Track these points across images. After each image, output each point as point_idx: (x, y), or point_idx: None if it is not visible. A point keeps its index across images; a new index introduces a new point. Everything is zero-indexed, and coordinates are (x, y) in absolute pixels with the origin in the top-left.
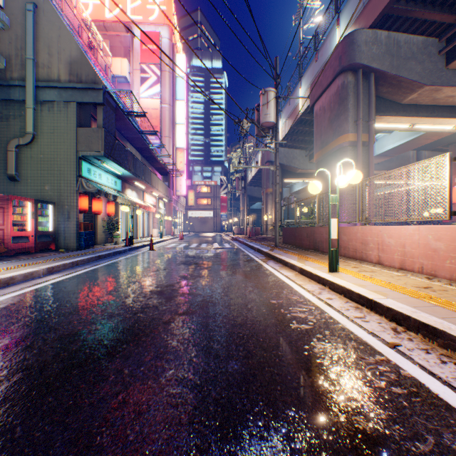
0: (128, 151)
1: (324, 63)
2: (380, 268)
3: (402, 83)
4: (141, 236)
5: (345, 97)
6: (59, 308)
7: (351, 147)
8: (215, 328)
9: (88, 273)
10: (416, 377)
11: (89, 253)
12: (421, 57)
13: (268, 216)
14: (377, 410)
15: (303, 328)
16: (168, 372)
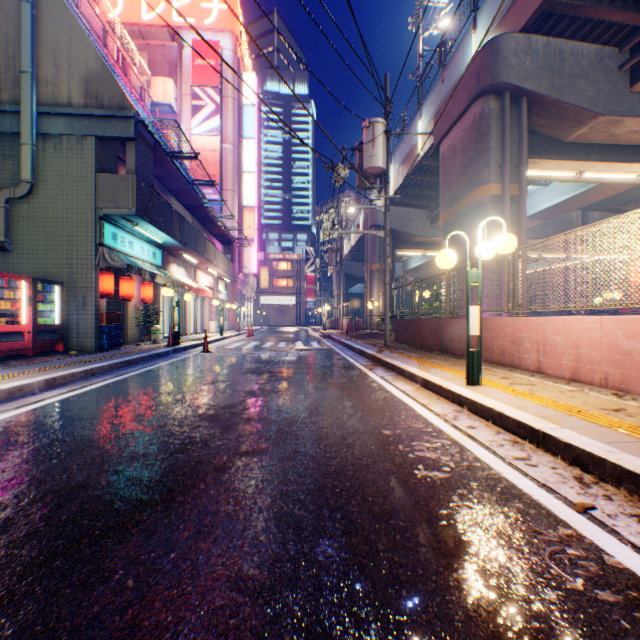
0: (172, 209)
1: (454, 83)
2: (542, 379)
3: (567, 112)
4: (192, 331)
5: (485, 132)
6: (53, 444)
7: (494, 203)
8: (296, 478)
9: (108, 387)
10: (632, 569)
11: (113, 356)
12: (594, 74)
13: (374, 304)
14: (579, 639)
15: (435, 478)
16: (216, 563)
